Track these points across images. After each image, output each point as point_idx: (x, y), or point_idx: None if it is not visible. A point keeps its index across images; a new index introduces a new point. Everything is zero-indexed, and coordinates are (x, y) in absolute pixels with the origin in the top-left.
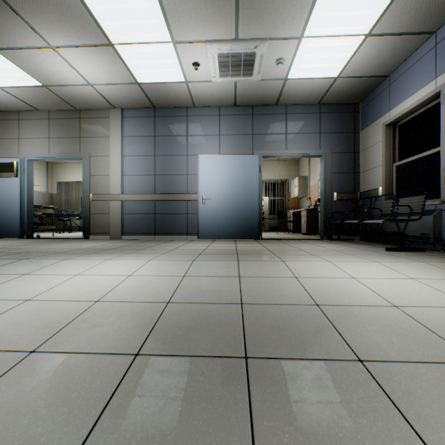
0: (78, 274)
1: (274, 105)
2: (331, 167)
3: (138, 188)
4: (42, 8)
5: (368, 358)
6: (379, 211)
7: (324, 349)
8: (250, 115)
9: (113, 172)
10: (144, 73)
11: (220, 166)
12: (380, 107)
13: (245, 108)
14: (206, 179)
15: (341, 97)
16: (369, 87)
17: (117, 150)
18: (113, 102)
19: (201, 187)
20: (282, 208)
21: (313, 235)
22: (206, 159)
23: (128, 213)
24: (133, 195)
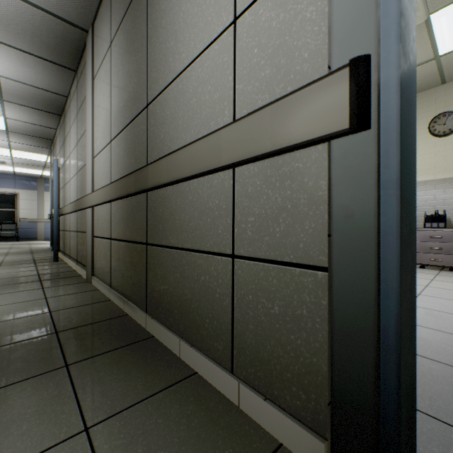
0: None
1: None
2: None
3: None
4: (37, 149)
5: None
6: None
7: None
8: None
9: None
10: None
11: None
12: None
13: None
14: None
15: None
16: None
17: None
18: None
19: None
20: None
21: None
22: None
23: None
24: None
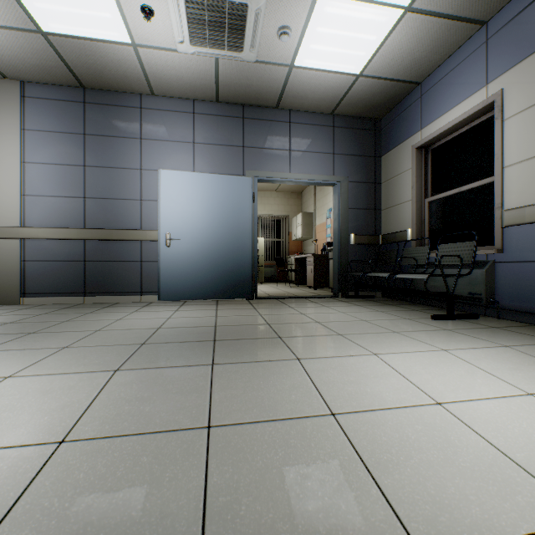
0: None
1: (274, 108)
2: (347, 200)
3: (52, 217)
4: None
5: None
6: (410, 260)
7: None
8: (240, 119)
9: (4, 189)
10: (49, 11)
11: (195, 189)
12: (409, 124)
13: (232, 107)
14: (172, 207)
15: (360, 108)
16: (396, 98)
17: (11, 151)
18: (0, 65)
19: (163, 220)
20: (281, 253)
21: (321, 288)
22: (172, 177)
23: (33, 259)
24: (42, 230)
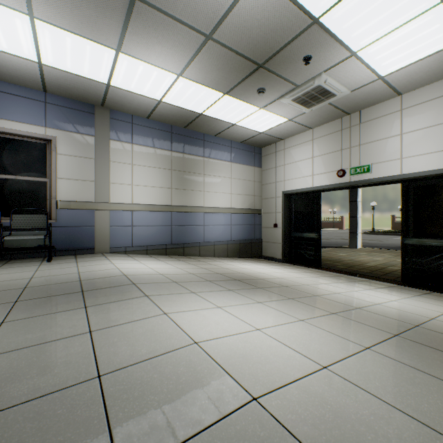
0: (257, 329)
1: None
2: None
3: None
4: None
5: (217, 273)
6: None
7: (220, 275)
8: None
9: None
10: None
11: None
12: None
13: None
14: None
15: None
16: None
17: None
18: None
19: None
20: None
21: None
22: None
23: None
24: None
